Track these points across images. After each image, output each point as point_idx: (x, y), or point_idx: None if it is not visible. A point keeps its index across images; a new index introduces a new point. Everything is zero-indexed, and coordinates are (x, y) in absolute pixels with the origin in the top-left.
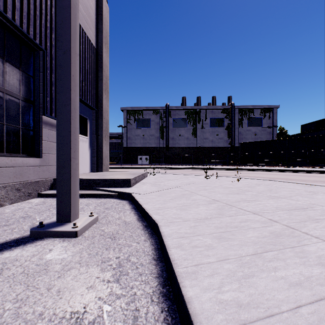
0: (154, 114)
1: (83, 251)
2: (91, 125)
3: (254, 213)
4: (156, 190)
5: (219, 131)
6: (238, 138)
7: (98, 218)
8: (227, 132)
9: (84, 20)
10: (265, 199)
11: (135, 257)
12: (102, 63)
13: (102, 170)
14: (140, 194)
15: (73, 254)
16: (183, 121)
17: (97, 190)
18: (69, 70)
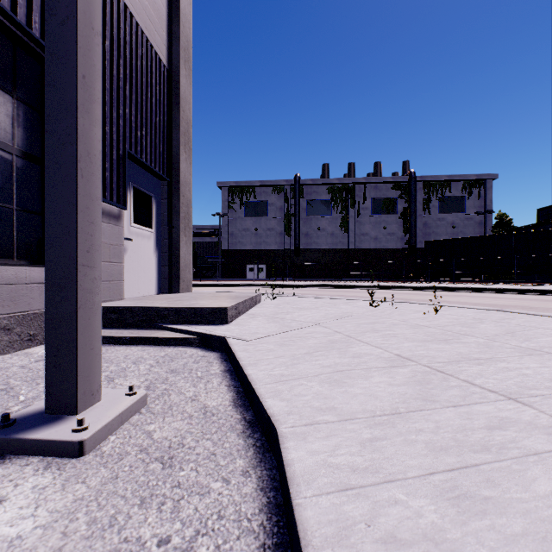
0: (274, 193)
1: (80, 508)
2: (159, 208)
3: (507, 396)
4: (277, 330)
5: (388, 222)
6: (423, 234)
7: (149, 397)
8: (403, 222)
9: (144, 14)
10: (514, 357)
11: (212, 540)
12: (180, 96)
13: (180, 290)
14: (244, 340)
15: (50, 522)
16: (325, 205)
17: (162, 329)
18: (74, 62)
